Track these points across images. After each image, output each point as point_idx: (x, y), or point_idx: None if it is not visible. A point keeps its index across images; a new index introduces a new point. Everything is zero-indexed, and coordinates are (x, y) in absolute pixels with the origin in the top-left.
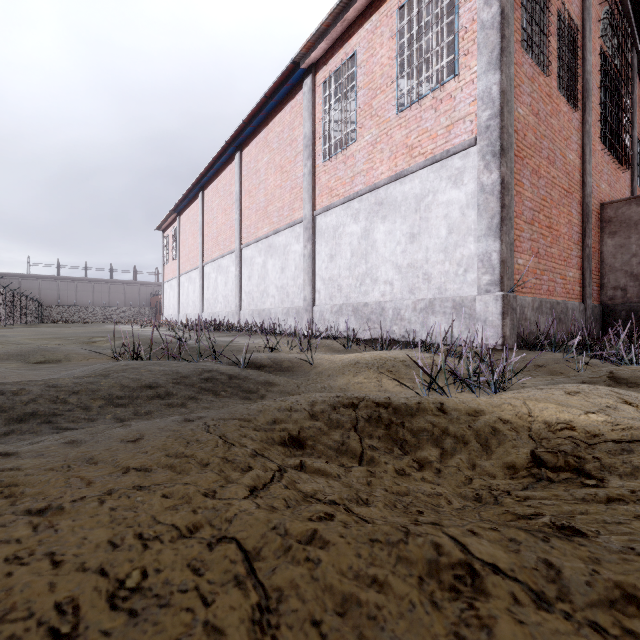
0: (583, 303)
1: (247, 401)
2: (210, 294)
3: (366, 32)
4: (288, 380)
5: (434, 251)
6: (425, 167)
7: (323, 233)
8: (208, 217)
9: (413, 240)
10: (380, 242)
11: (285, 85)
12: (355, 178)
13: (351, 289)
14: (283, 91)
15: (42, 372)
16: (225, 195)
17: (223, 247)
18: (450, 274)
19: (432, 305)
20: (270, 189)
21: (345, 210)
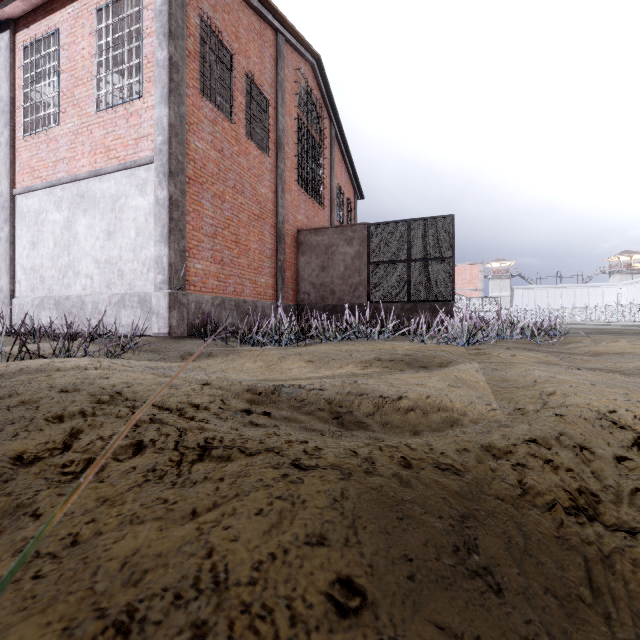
0: (276, 303)
1: None
2: None
3: (69, 15)
4: None
5: (126, 250)
6: (119, 171)
7: (24, 216)
8: None
9: (110, 237)
10: (82, 235)
11: None
12: (58, 164)
13: (54, 281)
14: None
15: None
16: None
17: None
18: (138, 272)
19: (124, 299)
20: None
21: (48, 195)
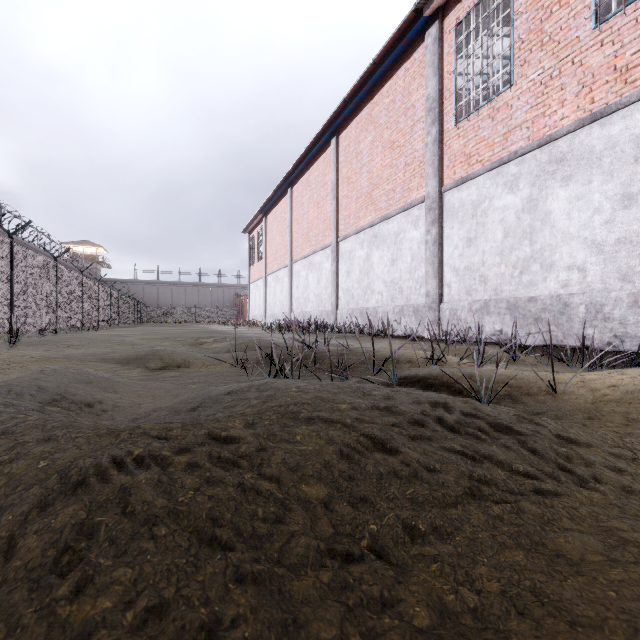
0: None
1: (586, 494)
2: (300, 293)
3: None
4: (585, 432)
5: None
6: None
7: (455, 212)
8: (297, 213)
9: (629, 203)
10: (559, 213)
11: (400, 43)
12: (511, 134)
13: (504, 280)
14: (396, 52)
15: (167, 385)
16: (317, 187)
17: (315, 243)
18: None
19: None
20: (376, 171)
21: (493, 178)
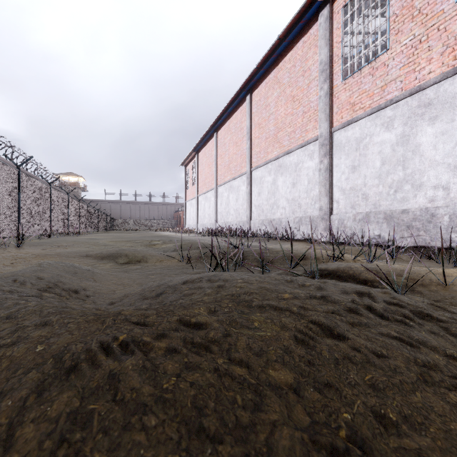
0: None
1: None
2: (223, 208)
3: None
4: None
5: None
6: None
7: (342, 147)
8: (221, 150)
9: None
10: (427, 145)
11: (299, 22)
12: (387, 86)
13: (381, 197)
14: (296, 29)
15: (133, 275)
16: (236, 131)
17: (234, 172)
18: None
19: None
20: (280, 118)
21: (372, 120)
